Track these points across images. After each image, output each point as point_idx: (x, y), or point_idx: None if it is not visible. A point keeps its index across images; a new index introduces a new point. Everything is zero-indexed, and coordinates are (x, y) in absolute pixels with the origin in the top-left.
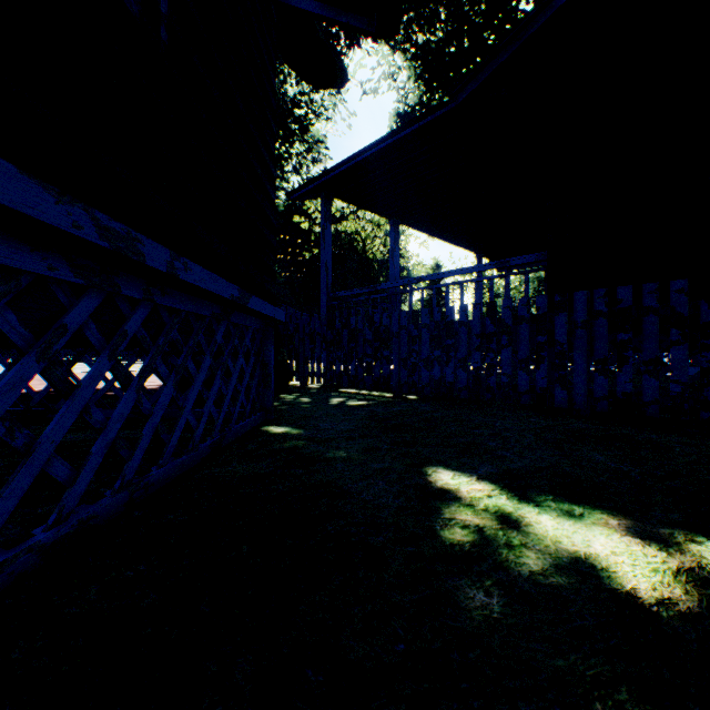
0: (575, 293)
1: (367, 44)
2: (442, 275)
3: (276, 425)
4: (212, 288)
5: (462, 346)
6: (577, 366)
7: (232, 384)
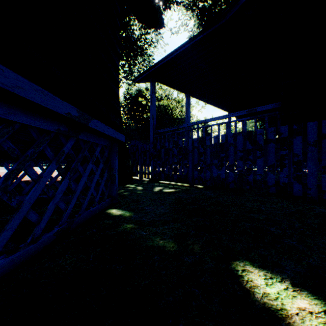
0: (308, 123)
1: (174, 8)
2: (215, 119)
3: (117, 208)
4: (37, 100)
5: (230, 157)
6: (309, 169)
7: (81, 183)
